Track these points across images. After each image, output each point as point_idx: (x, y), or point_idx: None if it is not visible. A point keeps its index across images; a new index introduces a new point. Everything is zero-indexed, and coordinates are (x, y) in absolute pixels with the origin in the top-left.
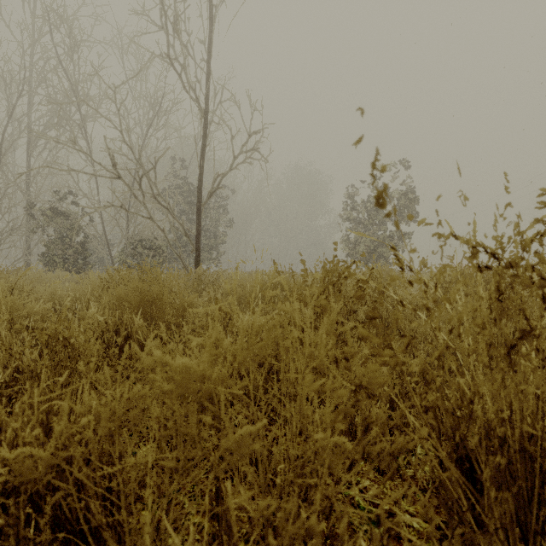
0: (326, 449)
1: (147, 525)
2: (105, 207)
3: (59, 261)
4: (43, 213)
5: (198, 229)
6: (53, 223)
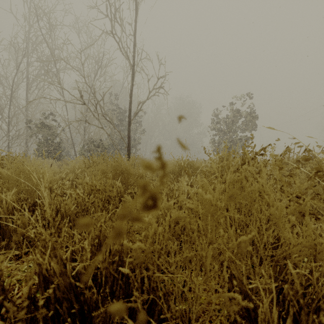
0: (309, 247)
1: (225, 287)
2: (76, 121)
3: (45, 154)
4: (36, 126)
5: (129, 134)
6: (42, 132)
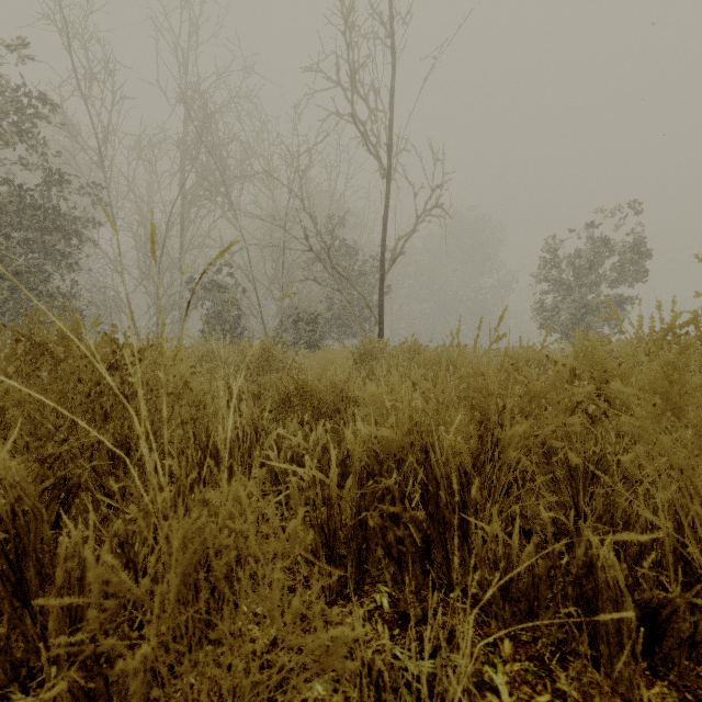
0: None
1: None
2: (301, 281)
3: (218, 337)
4: (203, 287)
5: (381, 301)
6: (212, 297)
